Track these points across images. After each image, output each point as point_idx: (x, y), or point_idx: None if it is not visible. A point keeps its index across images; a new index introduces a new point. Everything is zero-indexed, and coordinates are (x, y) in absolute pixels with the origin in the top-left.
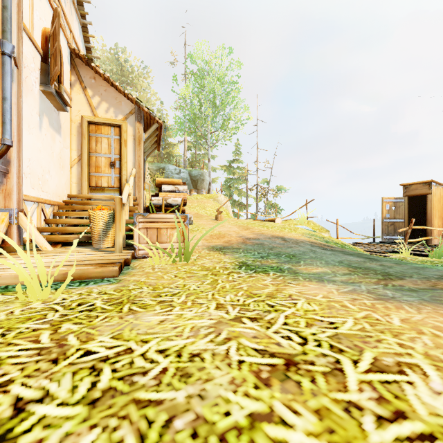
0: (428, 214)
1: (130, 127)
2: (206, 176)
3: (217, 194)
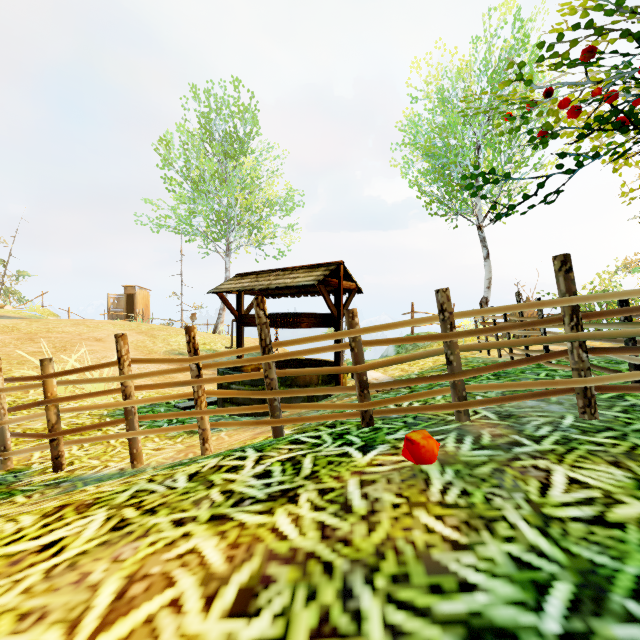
0: (135, 306)
1: None
2: None
3: None
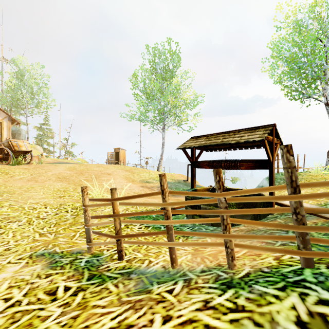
0: (119, 158)
1: (5, 123)
2: (22, 132)
3: (35, 146)
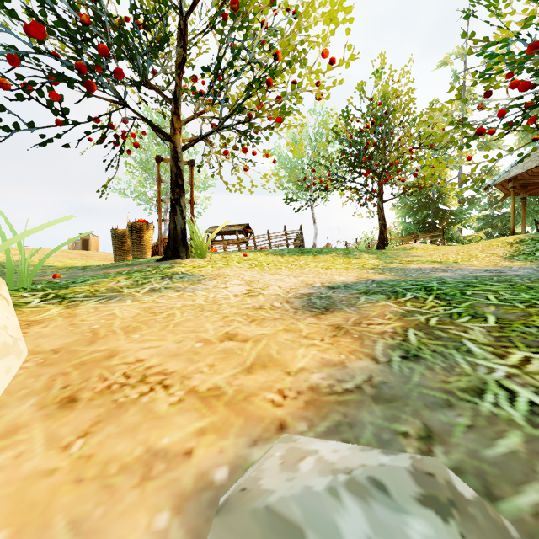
0: (89, 248)
1: None
2: None
3: None
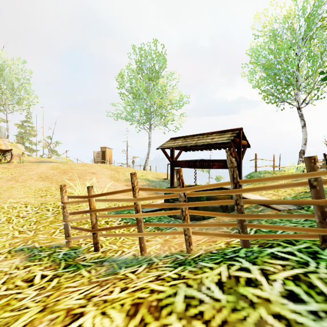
0: (105, 157)
1: None
2: (2, 129)
3: (16, 144)
